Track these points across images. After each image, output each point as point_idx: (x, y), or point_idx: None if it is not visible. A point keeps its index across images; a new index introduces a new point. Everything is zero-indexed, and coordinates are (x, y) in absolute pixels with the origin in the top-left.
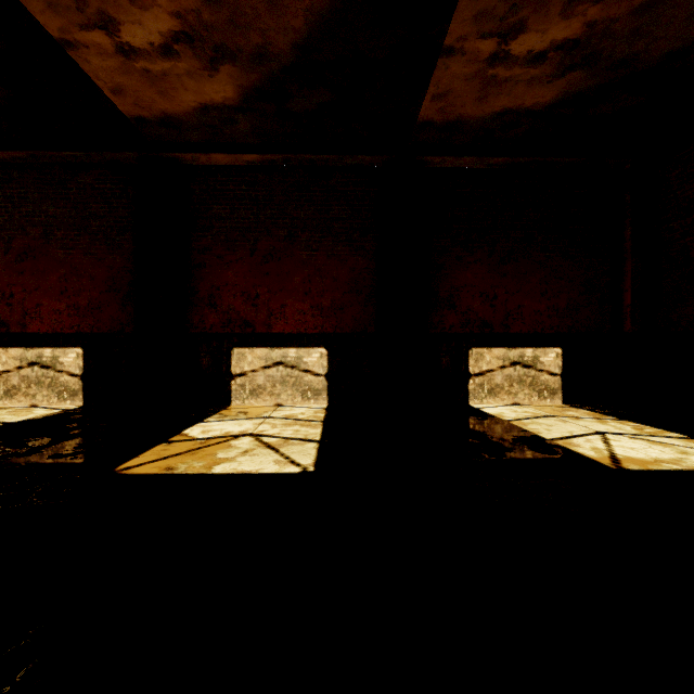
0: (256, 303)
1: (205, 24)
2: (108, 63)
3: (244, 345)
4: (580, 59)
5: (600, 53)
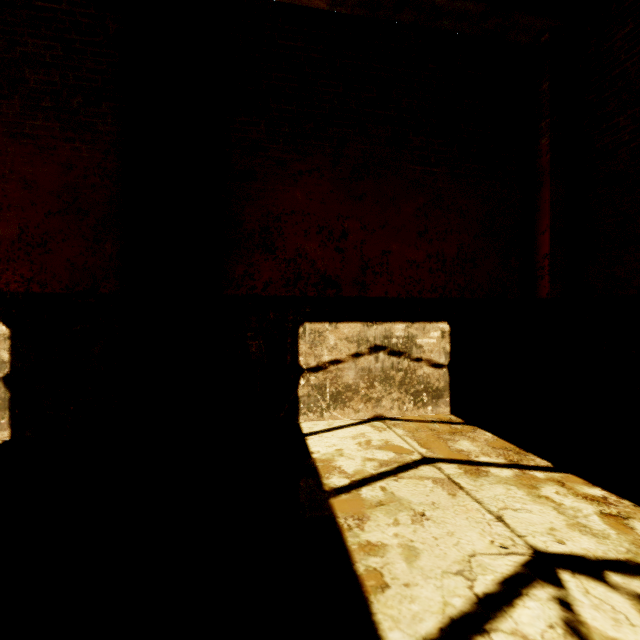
0: None
1: None
2: None
3: None
4: None
5: None
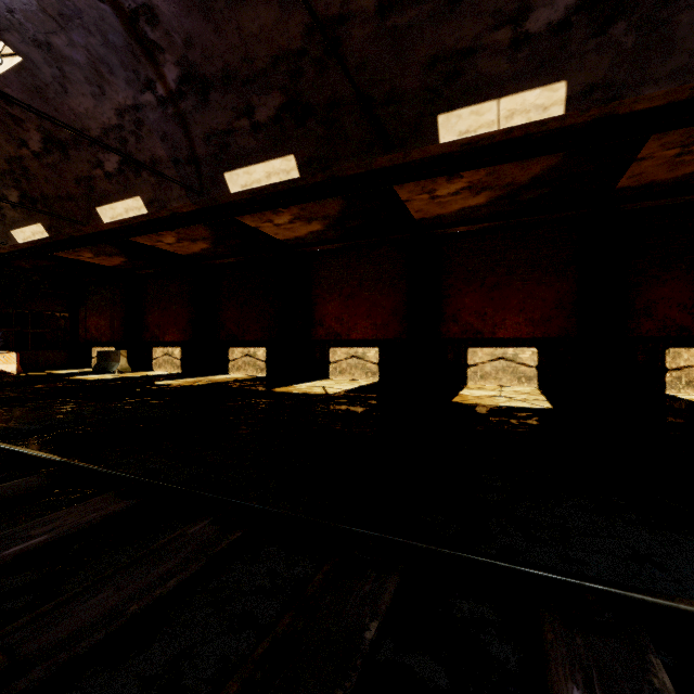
0: (484, 318)
1: (481, 182)
2: (421, 203)
3: (476, 346)
4: None
5: None
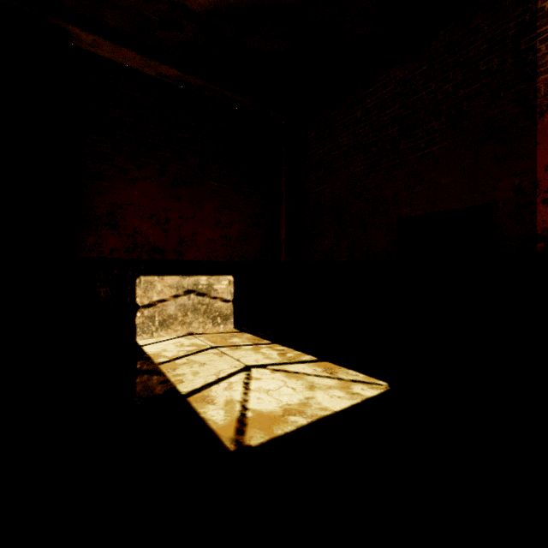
0: None
1: None
2: None
3: None
4: None
5: None
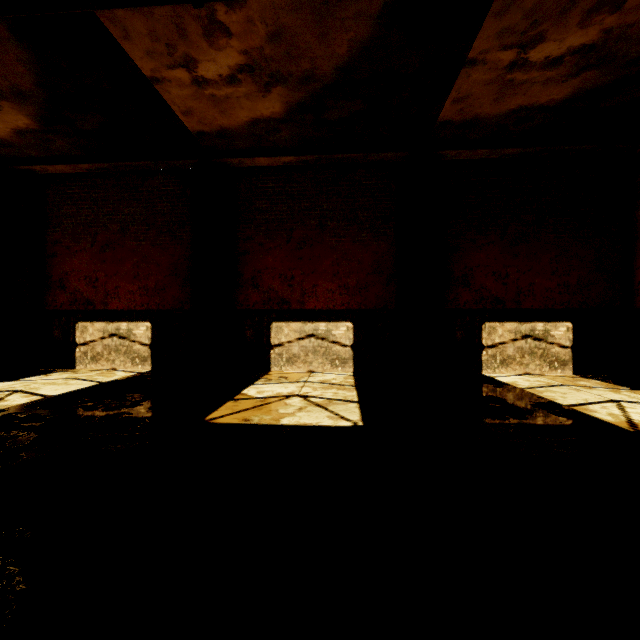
0: (291, 283)
1: (265, 57)
2: (184, 92)
3: (281, 320)
4: (595, 60)
5: (615, 54)
